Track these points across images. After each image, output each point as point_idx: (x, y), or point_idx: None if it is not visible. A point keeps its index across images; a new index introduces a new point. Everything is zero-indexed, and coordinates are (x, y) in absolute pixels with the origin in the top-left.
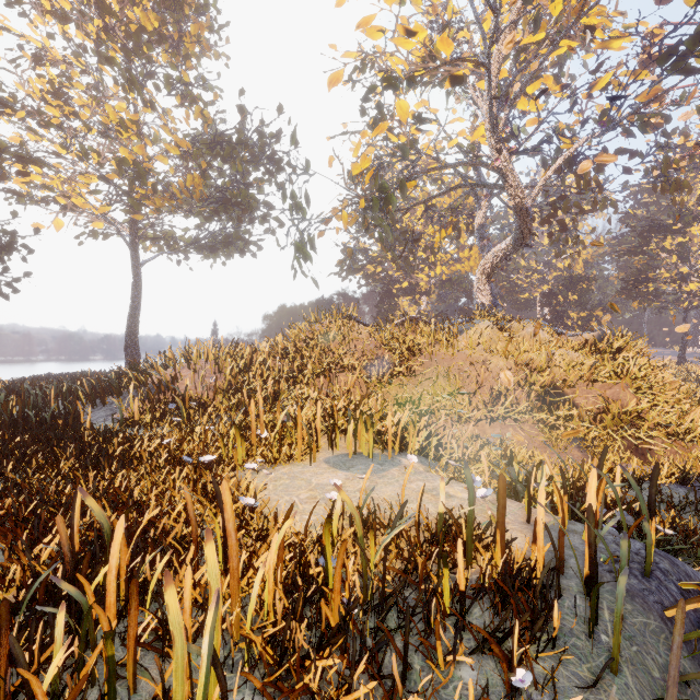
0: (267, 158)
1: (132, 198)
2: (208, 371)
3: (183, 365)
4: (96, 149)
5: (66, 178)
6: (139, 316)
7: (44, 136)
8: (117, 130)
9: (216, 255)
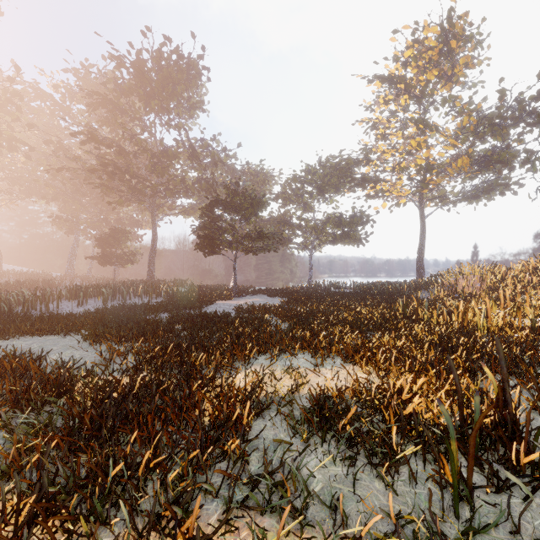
0: (526, 115)
1: (422, 183)
2: (475, 280)
3: (459, 277)
4: (403, 162)
5: (392, 185)
6: (424, 249)
7: (381, 166)
8: (415, 149)
9: (478, 200)
